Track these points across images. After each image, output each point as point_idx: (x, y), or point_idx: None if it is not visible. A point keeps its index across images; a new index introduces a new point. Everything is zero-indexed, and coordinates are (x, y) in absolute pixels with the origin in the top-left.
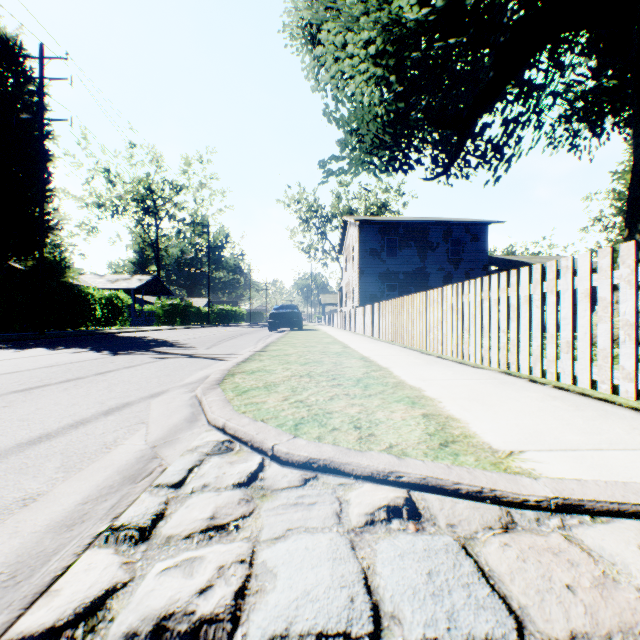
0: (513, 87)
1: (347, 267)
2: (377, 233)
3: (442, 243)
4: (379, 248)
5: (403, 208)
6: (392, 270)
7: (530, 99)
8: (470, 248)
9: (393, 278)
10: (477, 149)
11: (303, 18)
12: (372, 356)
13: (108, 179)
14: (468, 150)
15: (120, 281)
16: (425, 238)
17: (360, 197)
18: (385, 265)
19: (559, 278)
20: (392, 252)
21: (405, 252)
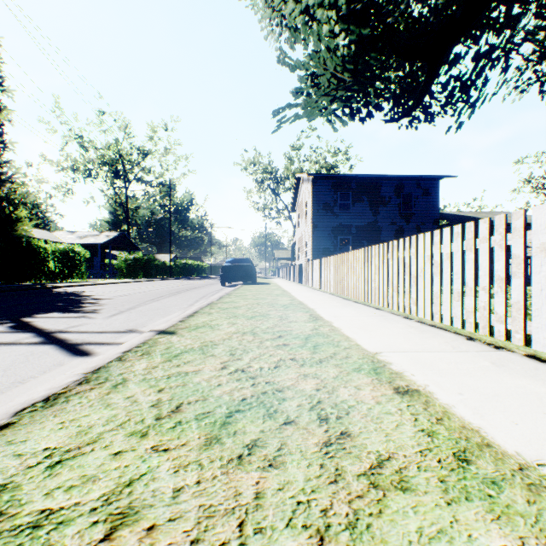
0: (491, 11)
1: (300, 223)
2: (330, 188)
3: (394, 198)
4: (332, 202)
5: (350, 171)
6: (345, 224)
7: (507, 28)
8: (421, 202)
9: (346, 232)
10: (447, 85)
11: None
12: (387, 354)
13: (80, 144)
14: (432, 91)
15: (89, 237)
16: (377, 193)
17: (311, 160)
18: (338, 219)
19: (509, 232)
20: (344, 207)
21: (357, 206)
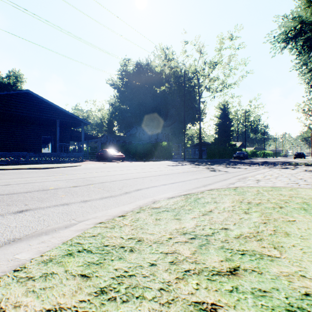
0: None
1: None
2: None
3: None
4: None
5: None
6: None
7: None
8: None
9: None
10: None
11: (305, 81)
12: None
13: None
14: None
15: None
16: None
17: None
18: None
19: None
20: None
21: None
